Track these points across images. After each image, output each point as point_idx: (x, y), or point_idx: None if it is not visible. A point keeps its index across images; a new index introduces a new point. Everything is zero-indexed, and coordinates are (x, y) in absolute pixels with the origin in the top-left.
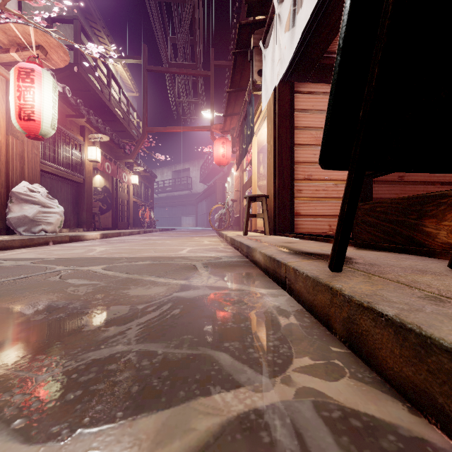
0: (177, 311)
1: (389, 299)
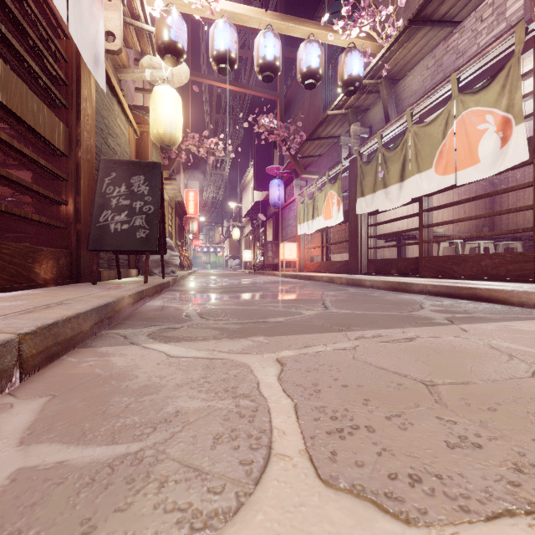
0: (203, 299)
1: (151, 284)
